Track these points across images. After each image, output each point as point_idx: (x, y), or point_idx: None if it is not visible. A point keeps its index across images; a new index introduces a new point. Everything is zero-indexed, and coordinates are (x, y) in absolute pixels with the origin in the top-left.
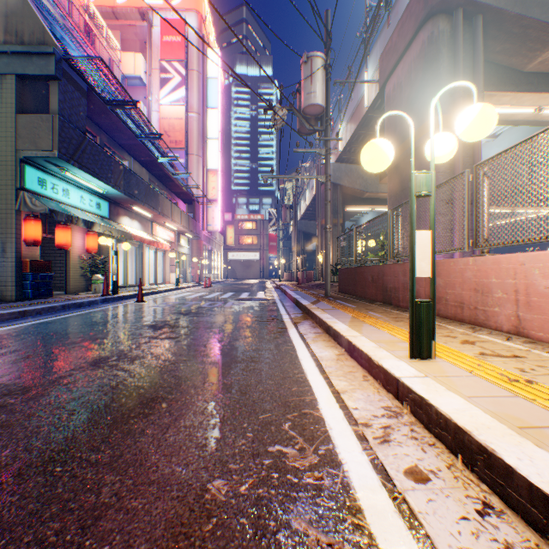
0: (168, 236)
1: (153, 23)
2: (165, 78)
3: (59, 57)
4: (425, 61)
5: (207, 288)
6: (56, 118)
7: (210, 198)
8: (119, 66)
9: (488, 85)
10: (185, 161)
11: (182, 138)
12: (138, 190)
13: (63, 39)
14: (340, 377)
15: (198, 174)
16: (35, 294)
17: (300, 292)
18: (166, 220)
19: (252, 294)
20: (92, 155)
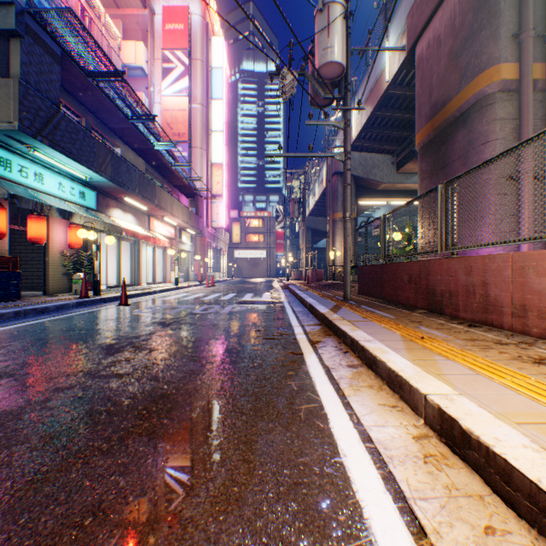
0: (168, 232)
1: (156, 11)
2: (168, 68)
3: (20, 8)
4: None
5: (208, 288)
6: (16, 83)
7: (214, 193)
8: (119, 55)
9: None
10: (188, 154)
11: (185, 130)
12: (129, 178)
13: (42, 4)
14: None
15: (202, 168)
16: None
17: (312, 294)
18: (165, 214)
19: (257, 295)
20: (67, 133)
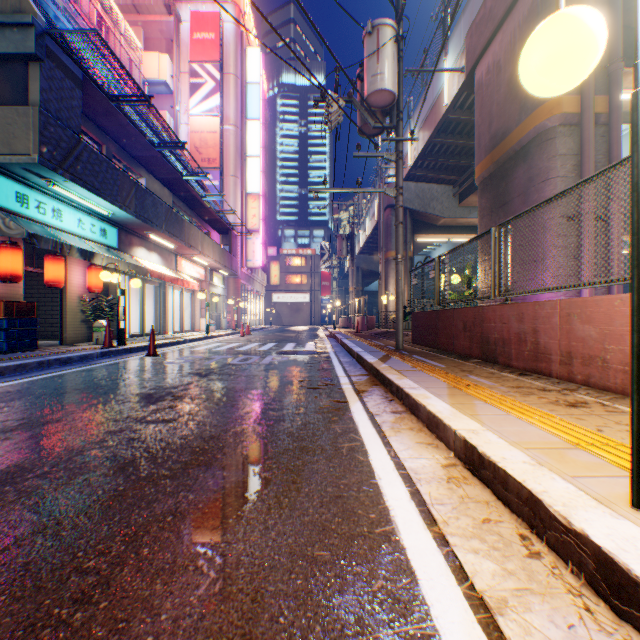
0: (197, 273)
1: (182, 18)
2: (196, 83)
3: (41, 29)
4: (538, 23)
5: (244, 337)
6: (36, 112)
7: (250, 228)
8: (140, 68)
9: (623, 58)
10: (220, 183)
11: (216, 155)
12: (155, 213)
13: (58, 19)
14: (471, 539)
15: (235, 199)
16: (12, 346)
17: (361, 343)
18: (194, 253)
19: (299, 345)
20: (89, 164)
